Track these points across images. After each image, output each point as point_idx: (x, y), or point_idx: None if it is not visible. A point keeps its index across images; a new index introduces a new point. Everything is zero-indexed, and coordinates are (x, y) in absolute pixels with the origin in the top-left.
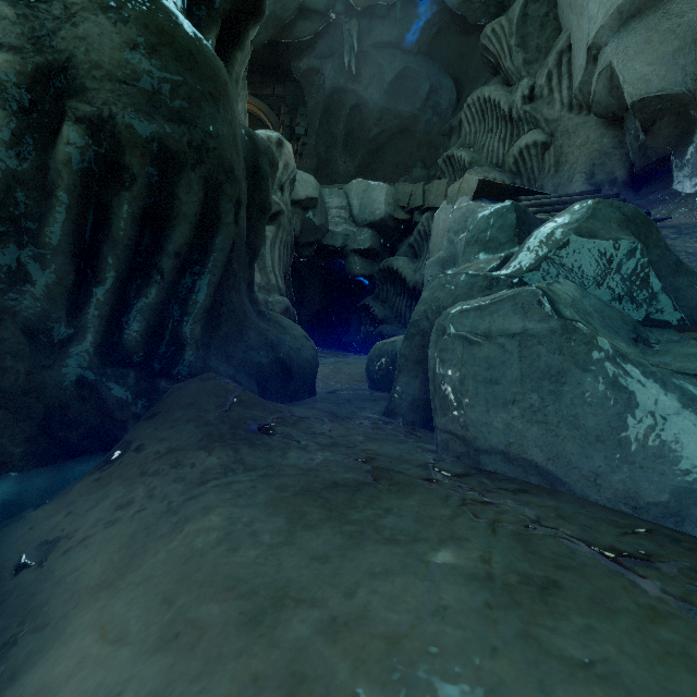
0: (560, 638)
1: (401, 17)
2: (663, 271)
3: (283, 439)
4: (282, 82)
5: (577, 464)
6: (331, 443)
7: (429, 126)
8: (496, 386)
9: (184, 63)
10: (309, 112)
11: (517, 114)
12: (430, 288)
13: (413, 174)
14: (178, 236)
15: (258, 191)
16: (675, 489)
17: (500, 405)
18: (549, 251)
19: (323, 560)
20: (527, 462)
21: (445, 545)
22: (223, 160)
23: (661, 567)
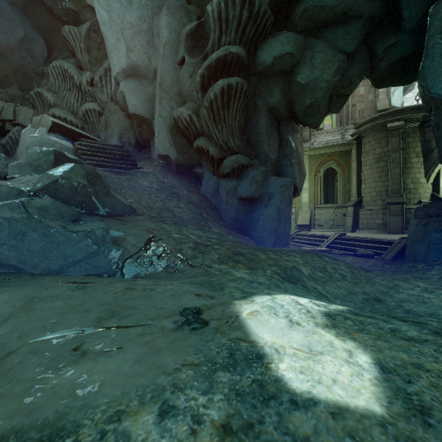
0: None
1: None
2: (101, 195)
3: None
4: None
5: (30, 262)
6: None
7: (24, 62)
8: None
9: None
10: None
11: (85, 89)
12: None
13: (9, 91)
14: None
15: None
16: (61, 264)
17: None
18: (49, 182)
19: None
20: (10, 265)
21: None
22: None
23: (21, 278)
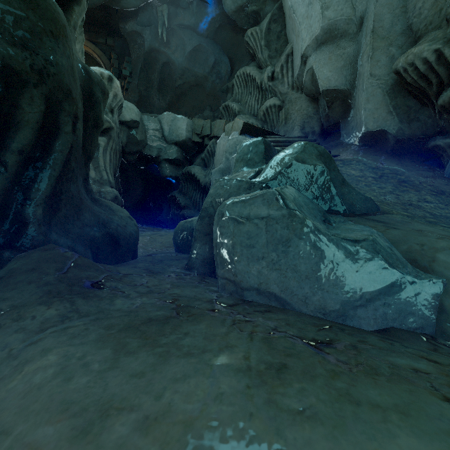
0: (287, 399)
1: (196, 12)
2: (337, 184)
3: (111, 291)
4: (112, 36)
5: (296, 292)
6: (148, 291)
7: (214, 85)
8: (253, 248)
9: (27, 3)
10: (133, 61)
11: (265, 87)
12: (214, 187)
13: (204, 114)
14: (21, 138)
15: (92, 110)
16: (342, 302)
17: (255, 260)
18: (282, 169)
19: (140, 375)
20: (270, 293)
21: (223, 352)
22: (62, 84)
23: (336, 346)
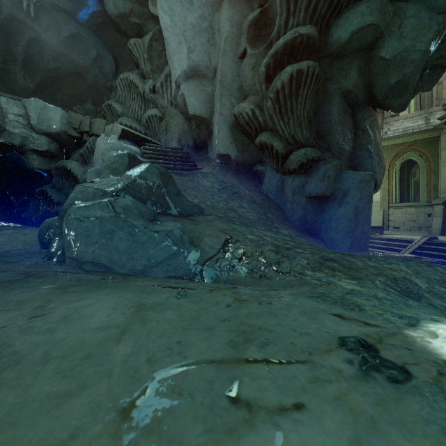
0: (71, 290)
1: None
2: (172, 195)
3: None
4: None
5: (117, 262)
6: (2, 271)
7: (97, 79)
8: (90, 237)
9: None
10: None
11: (147, 97)
12: (75, 192)
13: (85, 106)
14: None
15: None
16: (145, 265)
17: (91, 244)
18: (129, 182)
19: None
20: (101, 264)
21: (49, 285)
22: None
23: (115, 278)
